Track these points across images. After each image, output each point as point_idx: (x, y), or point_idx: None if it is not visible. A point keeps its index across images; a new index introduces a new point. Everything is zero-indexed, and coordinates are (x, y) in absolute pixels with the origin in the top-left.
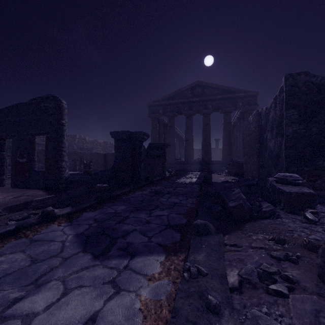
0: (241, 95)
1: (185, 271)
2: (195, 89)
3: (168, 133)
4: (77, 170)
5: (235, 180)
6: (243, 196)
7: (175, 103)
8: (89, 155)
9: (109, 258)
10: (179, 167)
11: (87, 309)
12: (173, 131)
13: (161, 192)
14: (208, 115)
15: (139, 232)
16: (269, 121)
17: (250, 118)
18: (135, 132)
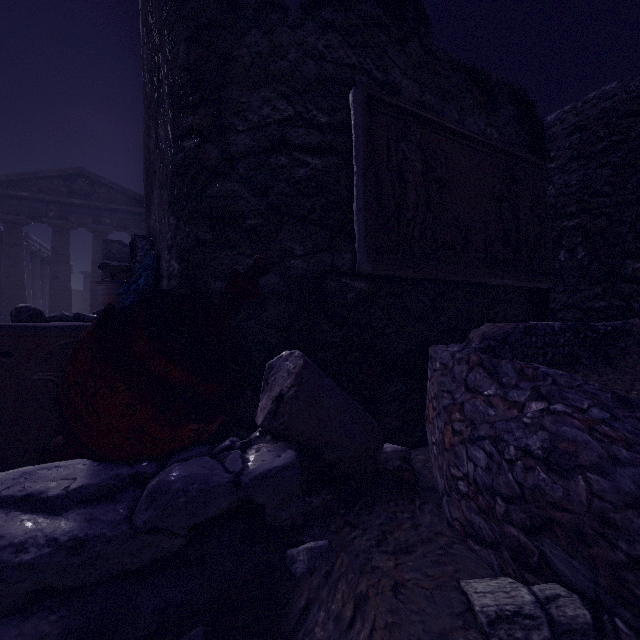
0: None
1: None
2: (75, 182)
3: (5, 257)
4: None
5: None
6: None
7: (25, 198)
8: None
9: None
10: None
11: None
12: (19, 254)
13: None
14: (104, 235)
15: None
16: None
17: None
18: None
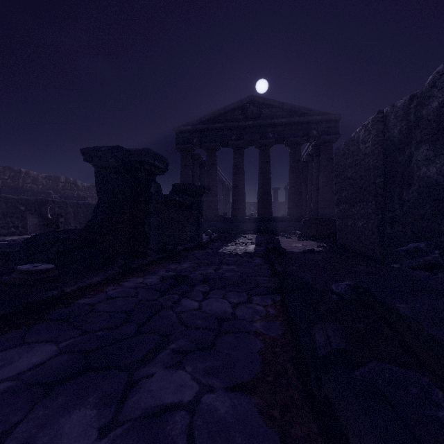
0: (317, 119)
1: None
2: (248, 108)
3: (207, 174)
4: None
5: (323, 247)
6: None
7: (218, 129)
8: (72, 206)
9: None
10: (223, 227)
11: None
12: (214, 171)
13: (187, 279)
14: (267, 148)
15: None
16: (425, 119)
17: (356, 132)
18: (136, 151)
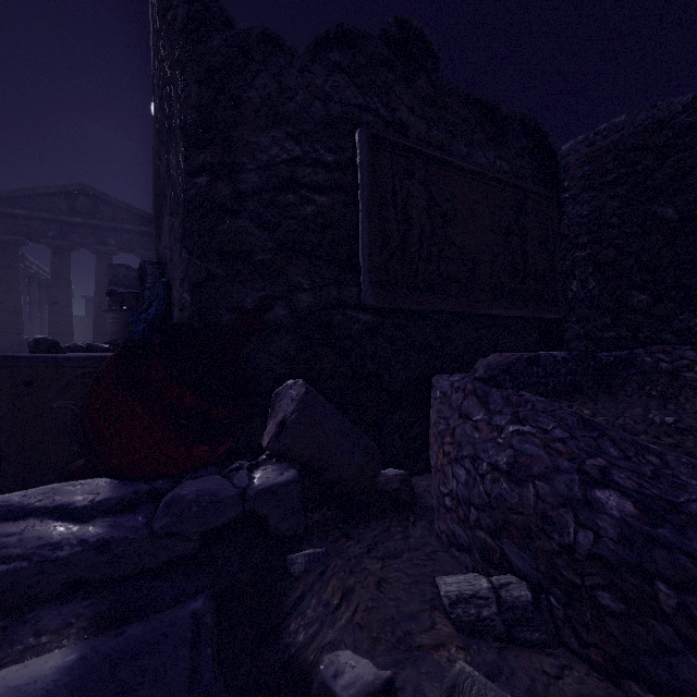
0: None
1: None
2: (77, 199)
3: (0, 281)
4: None
5: None
6: None
7: (22, 217)
8: None
9: None
10: None
11: None
12: (15, 277)
13: None
14: (108, 257)
15: None
16: None
17: None
18: None
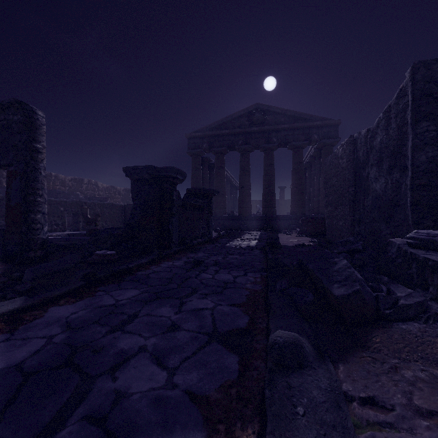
0: (318, 125)
1: None
2: (254, 115)
3: (216, 176)
4: (80, 229)
5: (314, 242)
6: (357, 273)
7: (226, 135)
8: (99, 206)
9: None
10: (230, 224)
11: None
12: (222, 173)
13: (203, 263)
14: (271, 152)
15: (151, 357)
16: (375, 149)
17: (337, 149)
18: (164, 169)
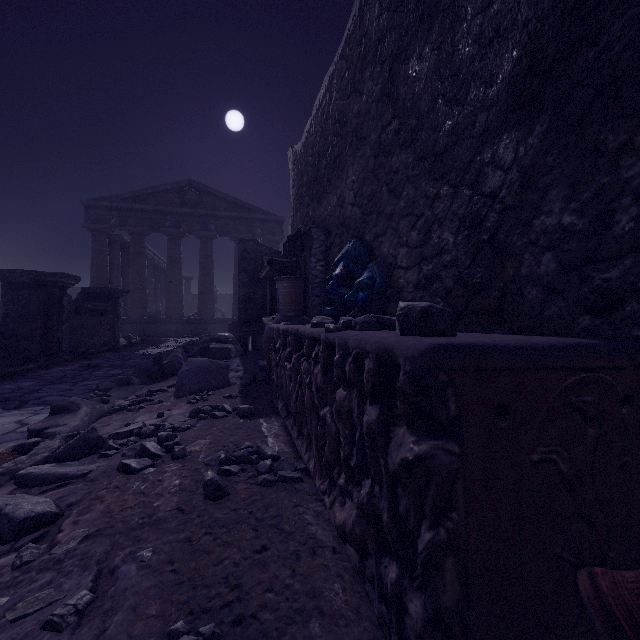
0: (261, 218)
1: (95, 397)
2: (186, 193)
3: (132, 265)
4: None
5: None
6: (179, 355)
7: (147, 211)
8: None
9: (24, 408)
10: (153, 330)
11: (13, 419)
12: (142, 262)
13: (98, 366)
14: (209, 241)
15: (58, 395)
16: None
17: None
18: (51, 274)
